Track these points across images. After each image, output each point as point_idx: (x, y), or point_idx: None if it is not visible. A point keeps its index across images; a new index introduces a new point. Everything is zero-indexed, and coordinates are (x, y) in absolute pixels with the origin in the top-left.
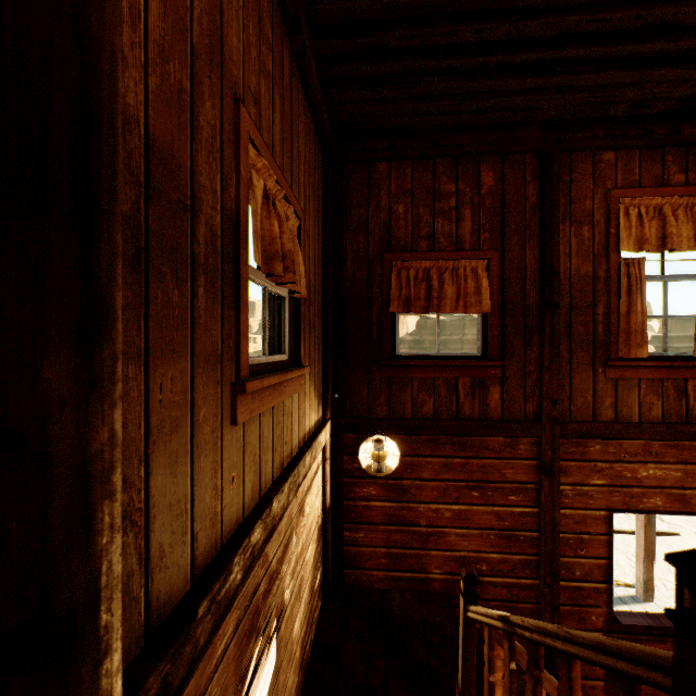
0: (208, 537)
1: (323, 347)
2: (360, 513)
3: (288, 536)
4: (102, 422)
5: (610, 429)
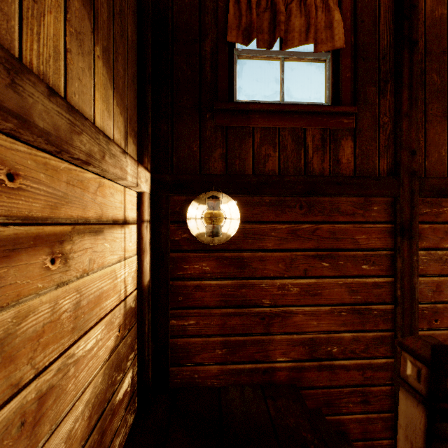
0: None
1: (139, 70)
2: (190, 296)
3: None
4: None
5: None
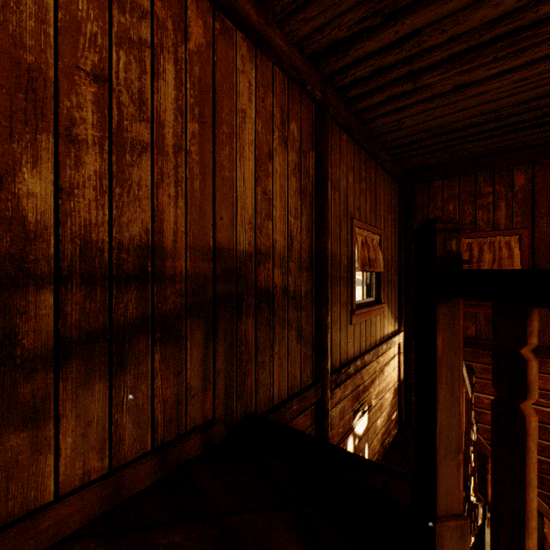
0: (343, 356)
1: (398, 291)
2: None
3: (374, 378)
4: (328, 319)
5: None
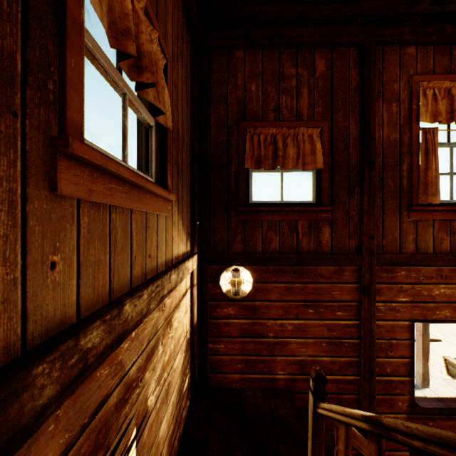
0: None
1: (191, 194)
2: (221, 329)
3: (153, 345)
4: None
5: (413, 258)
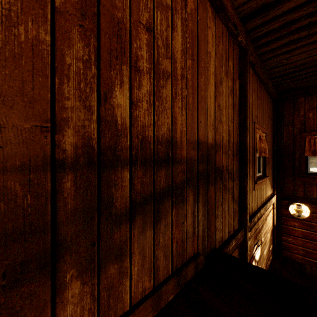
0: (250, 210)
1: (272, 168)
2: (289, 231)
3: (262, 224)
4: (247, 187)
5: None
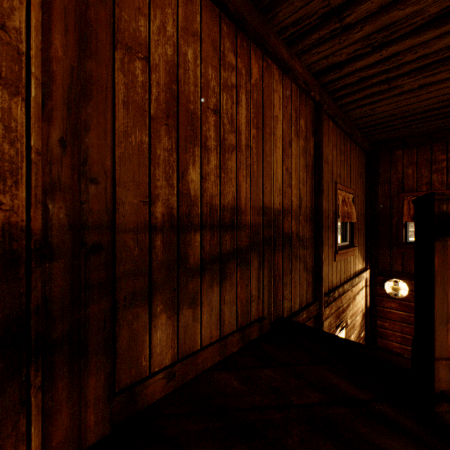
0: (330, 284)
1: (365, 237)
2: (385, 314)
3: (349, 303)
4: (323, 256)
5: None
